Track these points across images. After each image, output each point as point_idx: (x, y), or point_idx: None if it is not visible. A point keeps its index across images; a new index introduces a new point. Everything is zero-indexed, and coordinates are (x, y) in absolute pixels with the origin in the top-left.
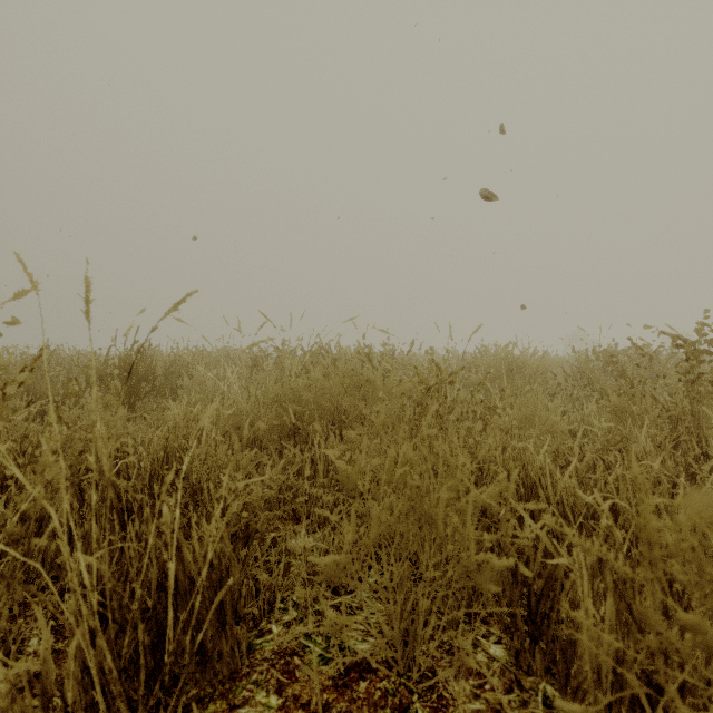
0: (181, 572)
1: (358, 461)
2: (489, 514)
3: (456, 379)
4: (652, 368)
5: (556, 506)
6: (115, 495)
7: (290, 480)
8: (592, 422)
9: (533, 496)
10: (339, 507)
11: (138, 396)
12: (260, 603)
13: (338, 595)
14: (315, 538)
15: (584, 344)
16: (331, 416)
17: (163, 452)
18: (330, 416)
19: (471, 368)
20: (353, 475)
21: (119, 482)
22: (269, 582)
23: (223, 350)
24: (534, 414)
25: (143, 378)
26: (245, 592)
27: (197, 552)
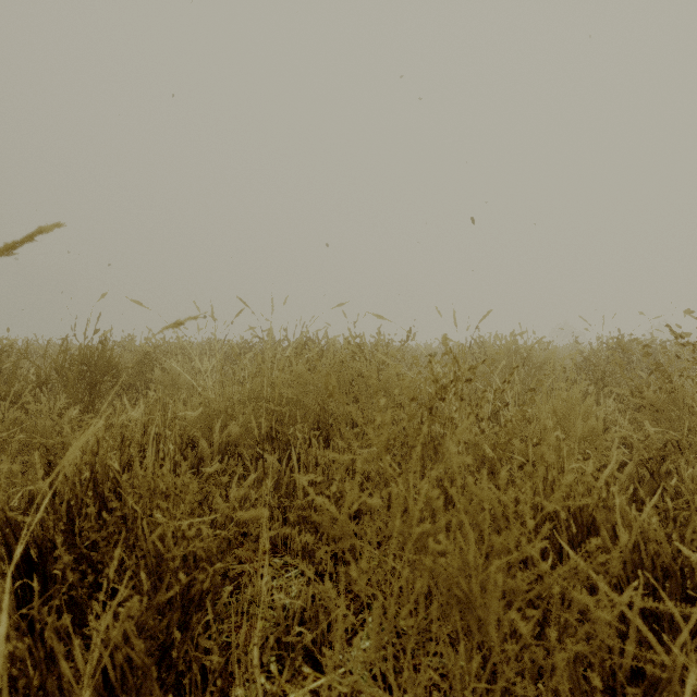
0: (58, 695)
1: (348, 498)
2: (530, 562)
3: (474, 374)
4: (696, 360)
5: (628, 555)
6: (12, 536)
7: (264, 497)
8: (617, 423)
9: (588, 537)
10: (322, 549)
11: (98, 391)
12: (208, 696)
13: (320, 671)
14: (294, 573)
15: (569, 336)
16: (316, 416)
17: (89, 472)
18: (315, 416)
19: (493, 360)
20: (341, 517)
21: (20, 518)
22: (222, 663)
23: (206, 341)
24: (564, 417)
25: (103, 371)
26: (188, 678)
27: (81, 667)
